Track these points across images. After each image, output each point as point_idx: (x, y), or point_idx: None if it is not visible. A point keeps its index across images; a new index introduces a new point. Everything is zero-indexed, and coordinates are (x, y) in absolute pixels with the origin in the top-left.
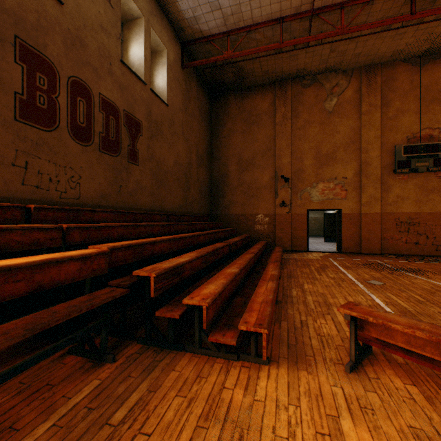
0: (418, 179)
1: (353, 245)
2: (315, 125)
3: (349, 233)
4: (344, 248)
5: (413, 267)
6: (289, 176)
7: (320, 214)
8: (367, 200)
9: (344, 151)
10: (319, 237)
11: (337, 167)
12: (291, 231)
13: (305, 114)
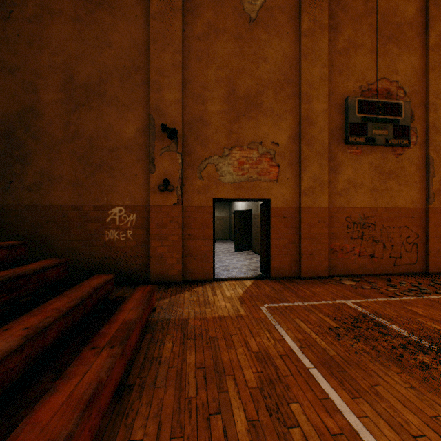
0: (374, 156)
1: (288, 264)
2: (228, 38)
3: (282, 242)
4: (275, 270)
5: (437, 324)
6: (178, 128)
7: (226, 213)
8: (310, 184)
9: (275, 95)
10: (225, 241)
11: (264, 123)
12: (184, 242)
13: (210, 11)
